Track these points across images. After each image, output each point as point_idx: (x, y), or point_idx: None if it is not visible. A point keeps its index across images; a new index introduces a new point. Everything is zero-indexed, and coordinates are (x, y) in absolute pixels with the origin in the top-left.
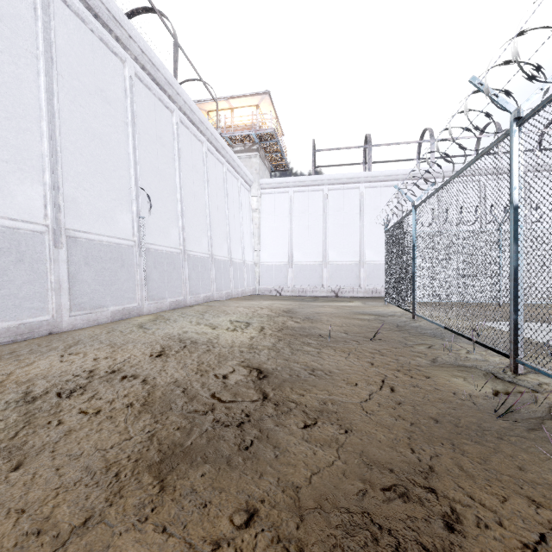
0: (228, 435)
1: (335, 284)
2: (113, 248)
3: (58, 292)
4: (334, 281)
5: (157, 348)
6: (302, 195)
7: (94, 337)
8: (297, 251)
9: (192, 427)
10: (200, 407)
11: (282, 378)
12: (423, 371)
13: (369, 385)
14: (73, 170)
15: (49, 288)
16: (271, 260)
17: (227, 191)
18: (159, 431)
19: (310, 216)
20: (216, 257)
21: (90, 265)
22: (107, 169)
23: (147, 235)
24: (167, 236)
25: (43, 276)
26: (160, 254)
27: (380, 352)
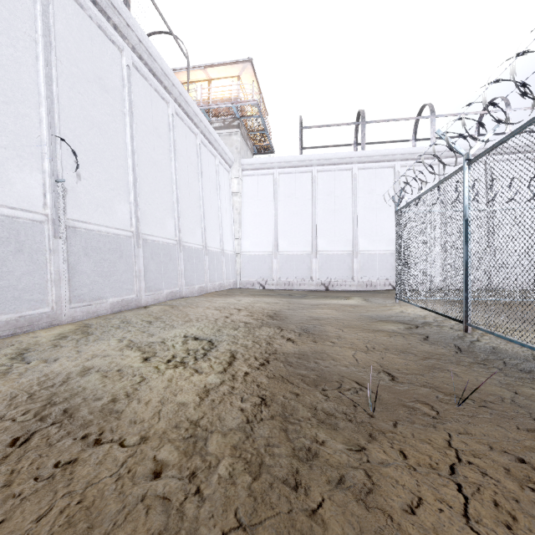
0: None
1: (325, 276)
2: None
3: None
4: (324, 273)
5: None
6: (288, 177)
7: None
8: (282, 239)
9: None
10: None
11: None
12: None
13: None
14: None
15: None
16: (253, 250)
17: (201, 167)
18: None
19: (297, 201)
20: (186, 244)
21: None
22: None
23: (72, 209)
24: (110, 213)
25: None
26: (97, 237)
27: (532, 469)
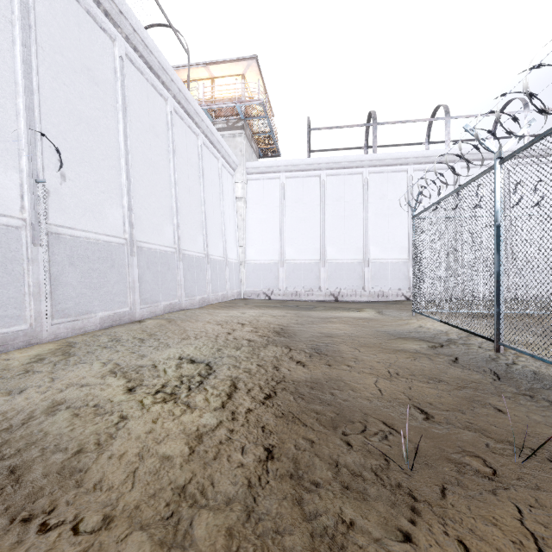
0: None
1: (334, 286)
2: None
3: None
4: (333, 283)
5: None
6: (295, 181)
7: None
8: (289, 247)
9: None
10: None
11: None
12: None
13: None
14: None
15: None
16: (259, 258)
17: (203, 169)
18: None
19: (304, 207)
20: (186, 252)
21: None
22: None
23: (55, 213)
24: (100, 218)
25: None
26: (84, 244)
27: None
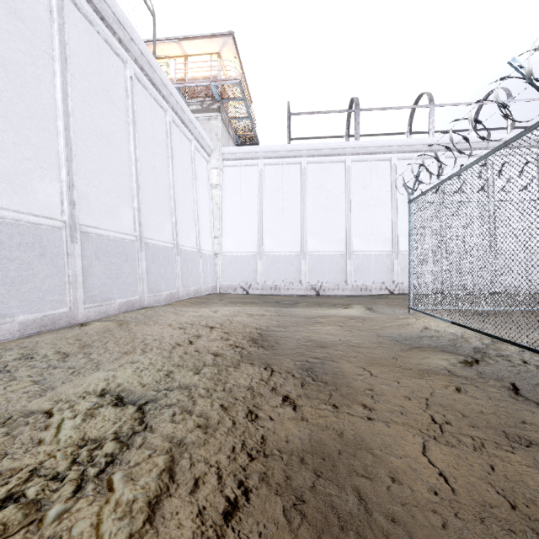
0: None
1: (315, 279)
2: None
3: None
4: (314, 276)
5: None
6: (274, 169)
7: None
8: (268, 238)
9: None
10: None
11: None
12: None
13: None
14: None
15: None
16: (236, 250)
17: (172, 150)
18: None
19: (284, 195)
20: (151, 241)
21: None
22: None
23: None
24: (24, 192)
25: None
26: None
27: None
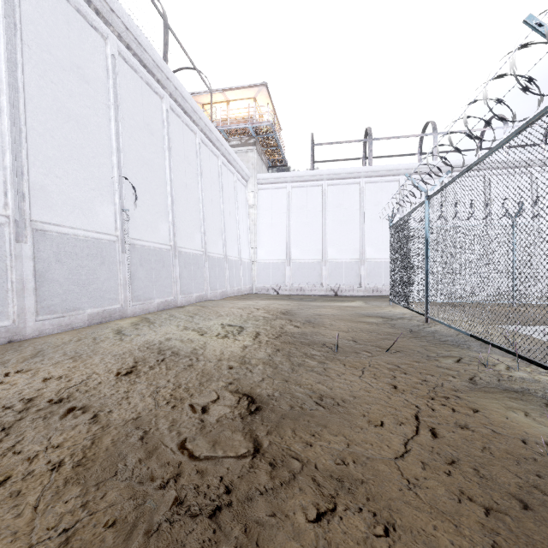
0: (192, 545)
1: (334, 282)
2: (91, 244)
3: (20, 294)
4: (333, 279)
5: (129, 362)
6: (300, 190)
7: (59, 347)
8: (295, 248)
9: (137, 520)
10: (159, 471)
11: (281, 411)
12: (465, 399)
13: (400, 424)
14: (42, 154)
15: (9, 289)
16: (268, 258)
17: (222, 185)
18: (79, 532)
19: (308, 213)
20: (211, 254)
21: (62, 262)
22: (84, 155)
23: (132, 230)
24: (156, 231)
25: (1, 275)
26: (147, 251)
27: (401, 368)
